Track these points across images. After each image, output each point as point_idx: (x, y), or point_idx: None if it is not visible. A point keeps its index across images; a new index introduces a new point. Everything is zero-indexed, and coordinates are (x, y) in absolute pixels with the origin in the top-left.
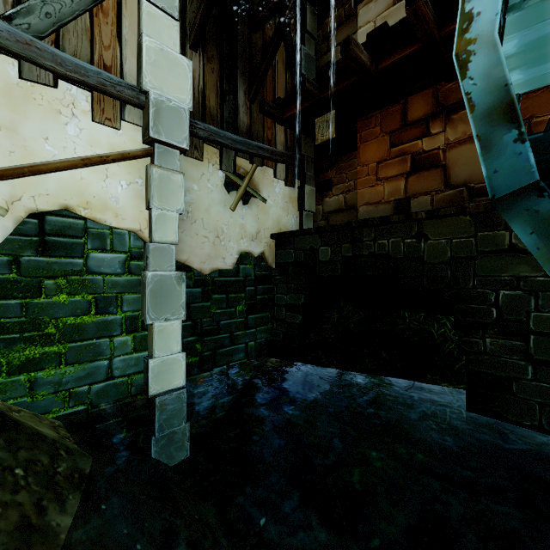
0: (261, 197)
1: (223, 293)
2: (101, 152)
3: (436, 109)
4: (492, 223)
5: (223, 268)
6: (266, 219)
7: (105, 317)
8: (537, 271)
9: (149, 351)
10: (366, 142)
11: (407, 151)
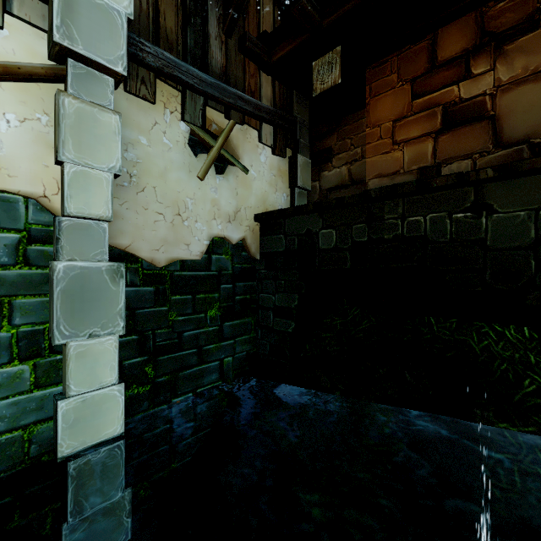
0: (241, 165)
1: (187, 293)
2: None
3: (480, 40)
4: None
5: (186, 258)
6: (248, 195)
7: None
8: None
9: (63, 386)
10: (378, 95)
11: (437, 102)
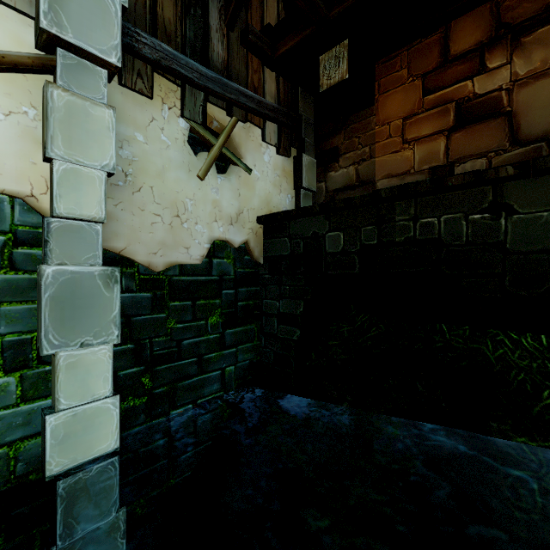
0: (244, 164)
1: (186, 299)
2: None
3: (495, 32)
4: None
5: (185, 263)
6: (251, 196)
7: None
8: None
9: (52, 399)
10: (387, 92)
11: (450, 98)
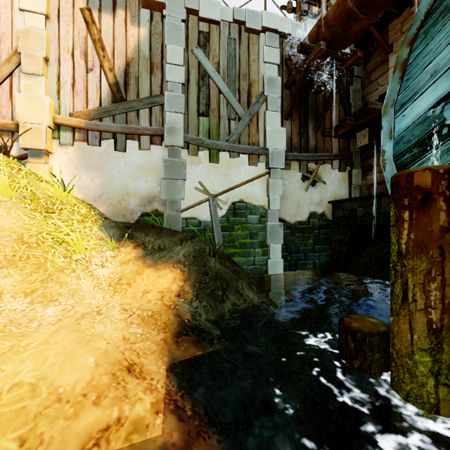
0: (322, 181)
1: (300, 233)
2: (251, 176)
3: None
4: None
5: (300, 220)
6: (326, 193)
7: (252, 240)
8: None
9: (268, 256)
10: None
11: None
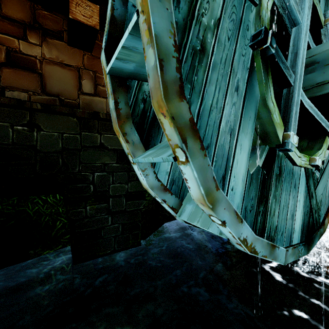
0: None
1: None
2: None
3: (33, 23)
4: (91, 127)
5: None
6: None
7: None
8: (113, 161)
9: None
10: None
11: (2, 42)
